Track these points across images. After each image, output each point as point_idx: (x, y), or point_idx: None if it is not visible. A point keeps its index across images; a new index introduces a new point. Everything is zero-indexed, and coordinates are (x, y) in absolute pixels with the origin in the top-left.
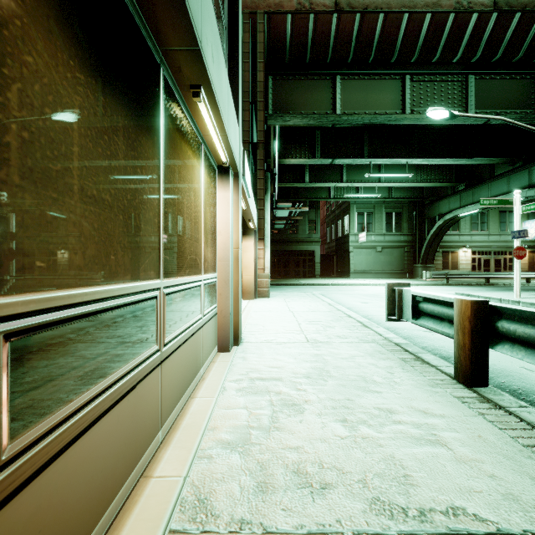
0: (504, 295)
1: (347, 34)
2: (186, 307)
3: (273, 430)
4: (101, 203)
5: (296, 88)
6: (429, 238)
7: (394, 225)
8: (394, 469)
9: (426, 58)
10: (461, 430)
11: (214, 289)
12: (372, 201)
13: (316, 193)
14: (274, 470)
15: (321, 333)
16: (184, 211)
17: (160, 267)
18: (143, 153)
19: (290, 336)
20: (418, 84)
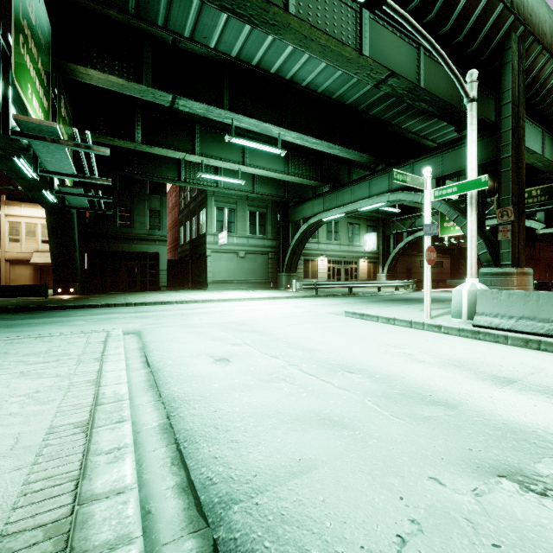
0: (403, 313)
1: None
2: None
3: None
4: None
5: None
6: (293, 244)
7: (258, 227)
8: None
9: None
10: None
11: None
12: (234, 195)
13: (159, 170)
14: None
15: None
16: None
17: None
18: None
19: None
20: None
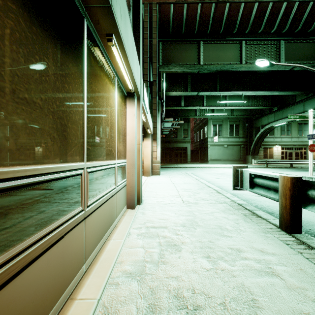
0: (302, 174)
1: (207, 16)
2: (104, 181)
3: (161, 263)
4: (32, 104)
5: (176, 49)
6: (255, 140)
7: (234, 132)
8: (244, 294)
9: (255, 30)
10: (288, 265)
11: (124, 169)
12: (221, 117)
13: (188, 113)
14: (161, 294)
15: (191, 197)
16: (102, 118)
17: (84, 154)
18: (70, 74)
19: (172, 199)
20: (250, 46)
